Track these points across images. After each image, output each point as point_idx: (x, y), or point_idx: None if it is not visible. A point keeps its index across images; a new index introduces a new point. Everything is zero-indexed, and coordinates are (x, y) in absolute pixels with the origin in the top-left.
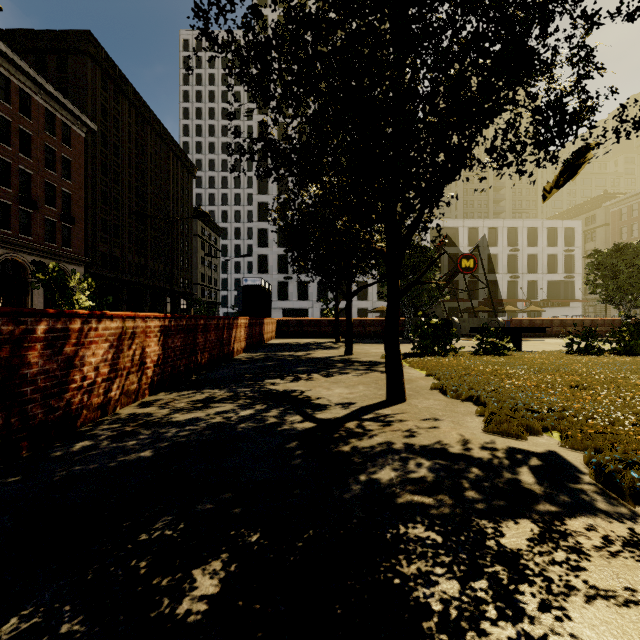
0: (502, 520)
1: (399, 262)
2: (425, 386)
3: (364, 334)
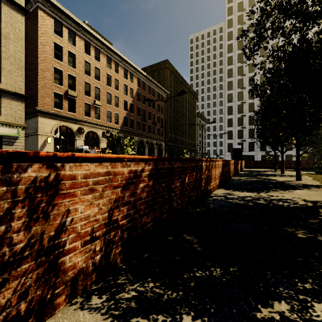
0: (311, 187)
1: (299, 148)
2: (310, 179)
3: (289, 167)
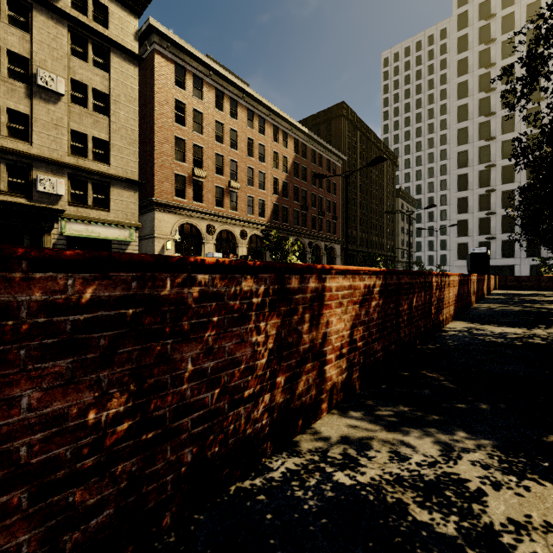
0: None
1: None
2: None
3: None
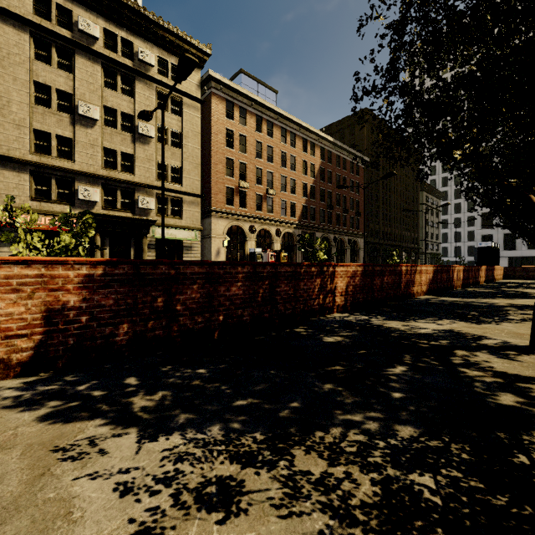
0: None
1: None
2: None
3: None
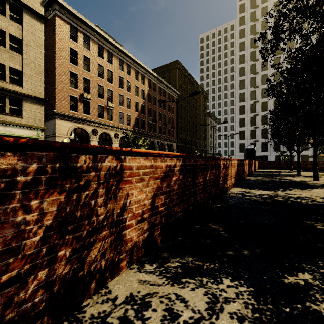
0: None
1: (317, 147)
2: None
3: (306, 168)
